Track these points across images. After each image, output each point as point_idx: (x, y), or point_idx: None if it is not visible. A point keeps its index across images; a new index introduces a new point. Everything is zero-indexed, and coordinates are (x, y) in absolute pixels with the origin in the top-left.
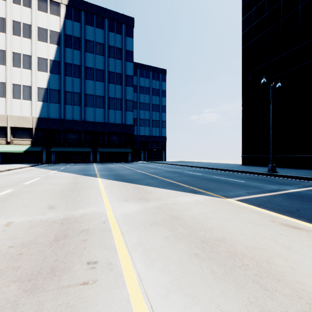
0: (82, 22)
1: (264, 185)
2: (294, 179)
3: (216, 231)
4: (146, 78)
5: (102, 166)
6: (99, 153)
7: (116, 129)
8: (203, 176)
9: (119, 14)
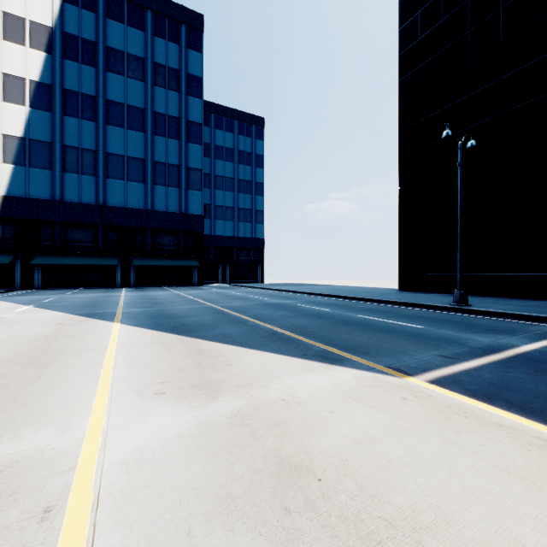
0: (99, 11)
1: (465, 336)
2: (507, 318)
3: (434, 542)
4: (227, 131)
5: (138, 294)
6: (134, 268)
7: (169, 224)
8: (337, 314)
9: (174, 5)
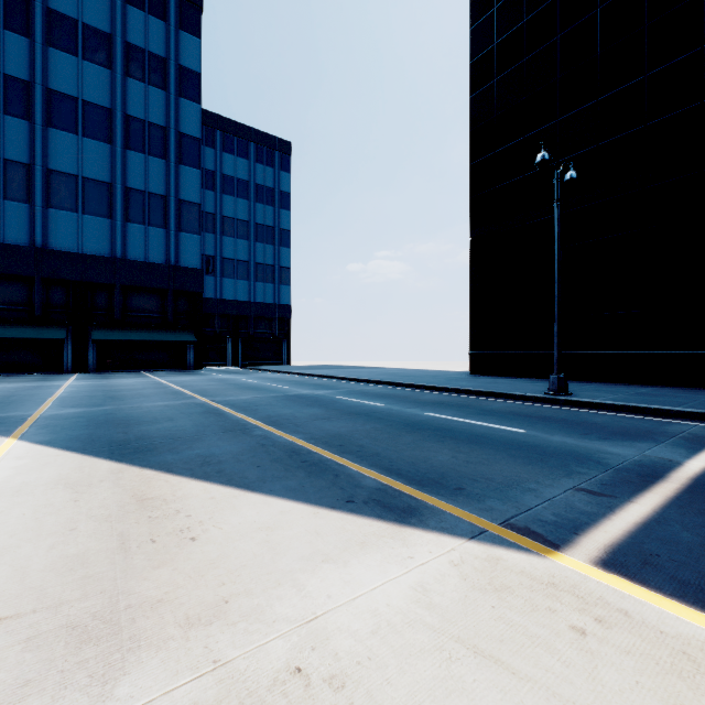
0: None
1: (593, 446)
2: (626, 413)
3: None
4: (240, 156)
5: (92, 383)
6: (94, 344)
7: (151, 280)
8: (395, 412)
9: None
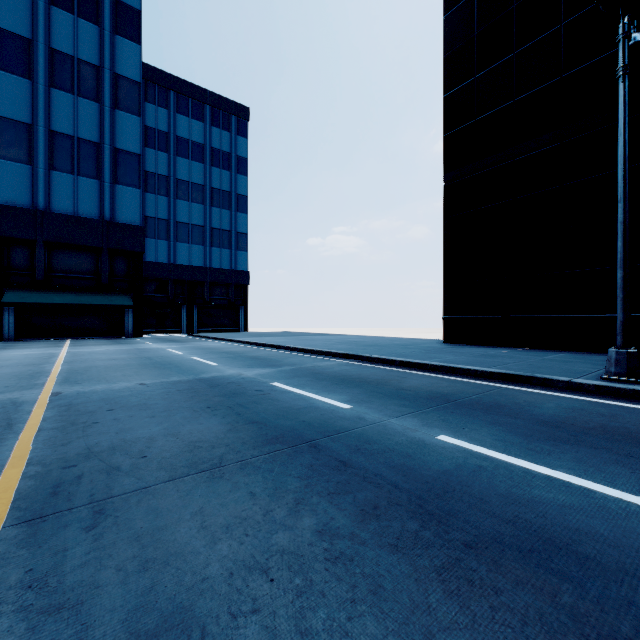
0: None
1: None
2: None
3: None
4: (195, 118)
5: None
6: (11, 308)
7: (80, 236)
8: (372, 432)
9: None
